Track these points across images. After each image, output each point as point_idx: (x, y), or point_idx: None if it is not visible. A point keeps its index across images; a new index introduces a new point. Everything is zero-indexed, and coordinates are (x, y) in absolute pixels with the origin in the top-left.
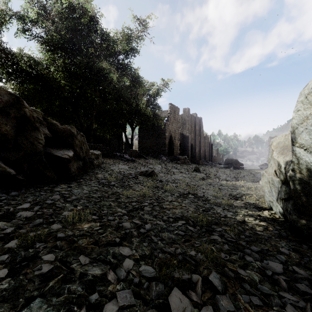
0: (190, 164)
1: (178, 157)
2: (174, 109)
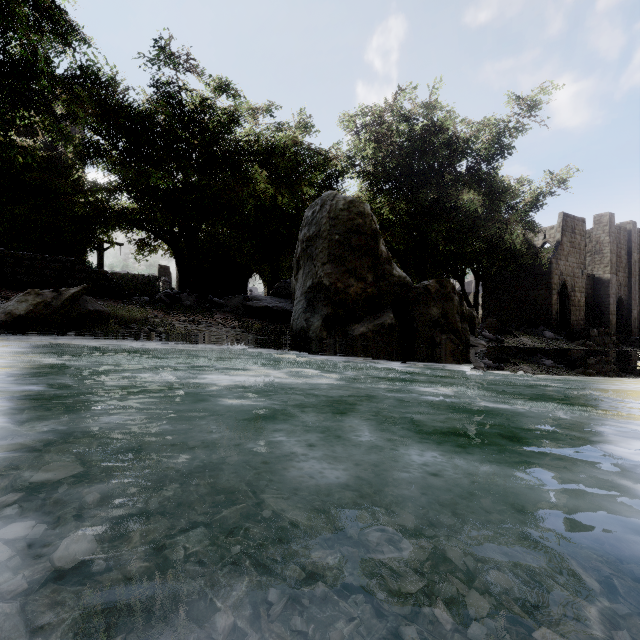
0: (618, 346)
1: (586, 332)
2: (572, 224)
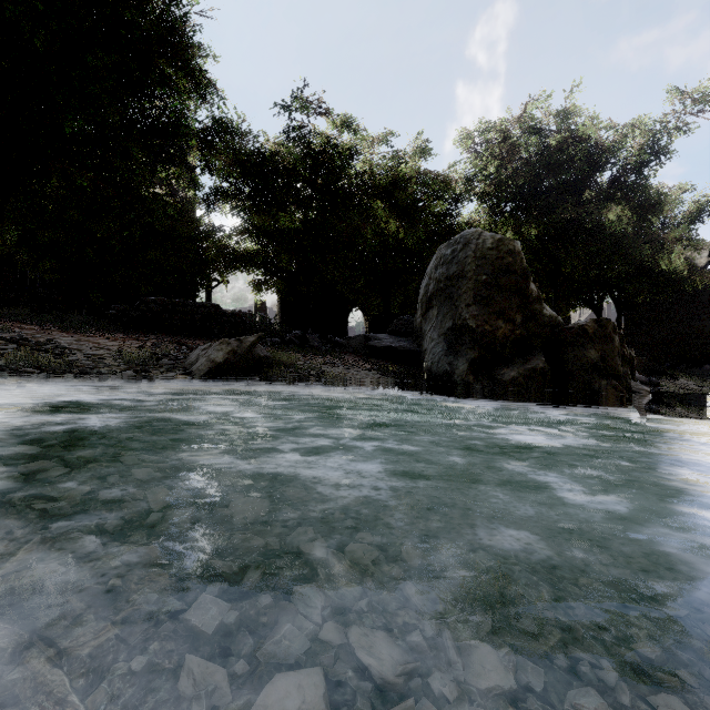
0: None
1: None
2: None
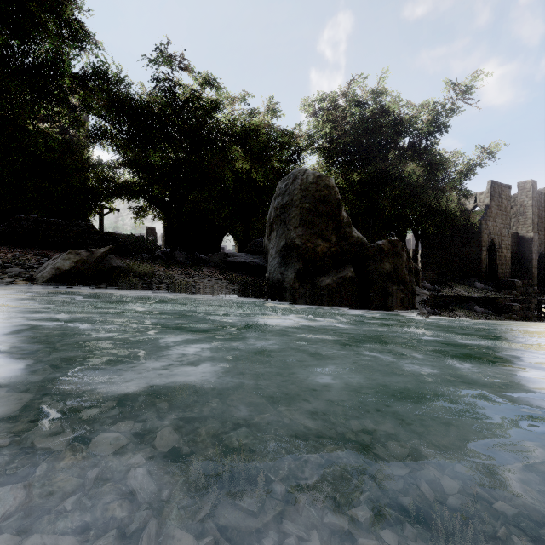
0: (539, 295)
1: (512, 283)
2: (499, 190)
